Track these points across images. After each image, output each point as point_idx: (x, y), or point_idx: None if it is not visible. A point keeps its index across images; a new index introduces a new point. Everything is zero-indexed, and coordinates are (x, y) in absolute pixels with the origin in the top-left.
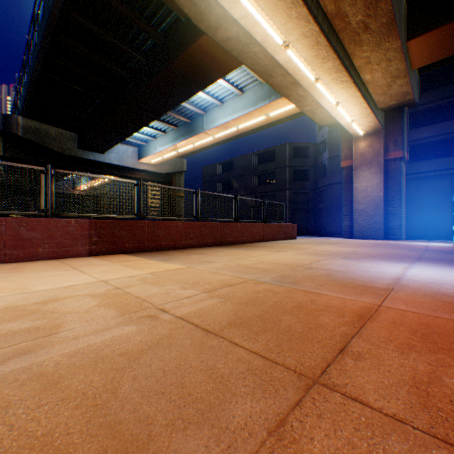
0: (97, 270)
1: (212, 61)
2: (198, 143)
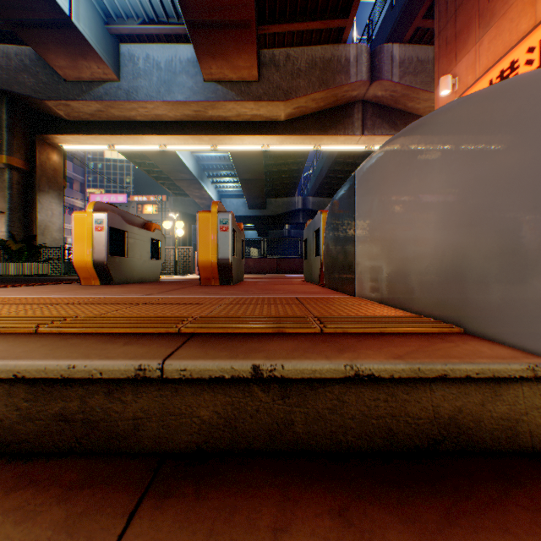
0: None
1: None
2: None
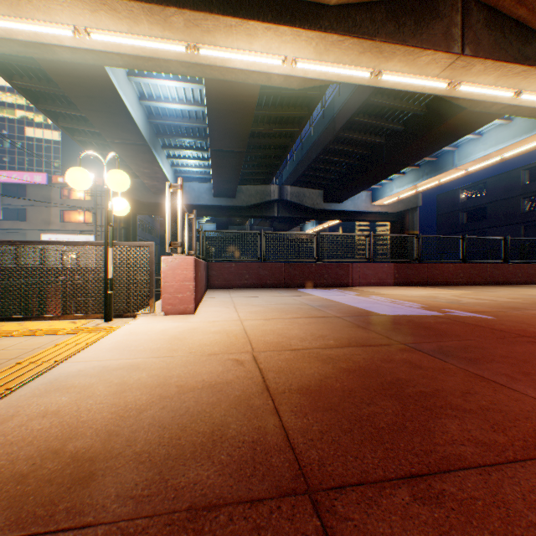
0: (422, 291)
1: (477, 117)
2: (444, 179)
